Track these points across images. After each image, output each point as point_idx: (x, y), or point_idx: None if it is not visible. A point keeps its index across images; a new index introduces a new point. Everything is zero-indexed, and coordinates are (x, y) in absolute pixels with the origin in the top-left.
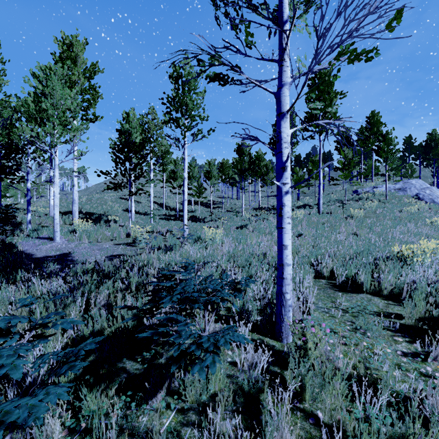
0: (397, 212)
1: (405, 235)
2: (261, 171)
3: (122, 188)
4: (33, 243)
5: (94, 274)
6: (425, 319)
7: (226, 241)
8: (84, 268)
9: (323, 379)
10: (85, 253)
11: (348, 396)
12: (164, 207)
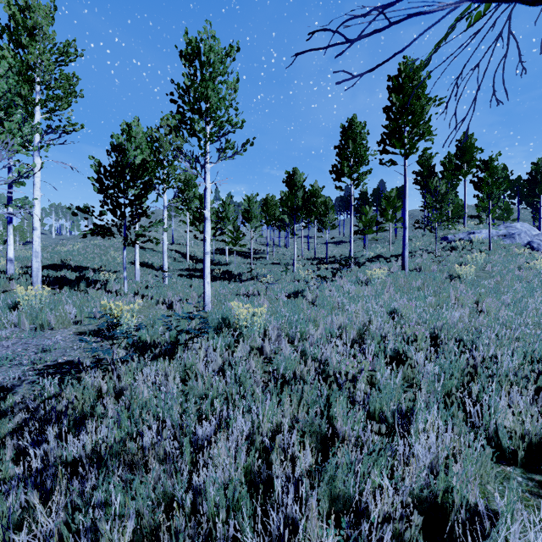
0: (516, 270)
1: None
2: (318, 210)
3: (109, 233)
4: None
5: None
6: None
7: (271, 327)
8: None
9: None
10: None
11: None
12: (188, 258)
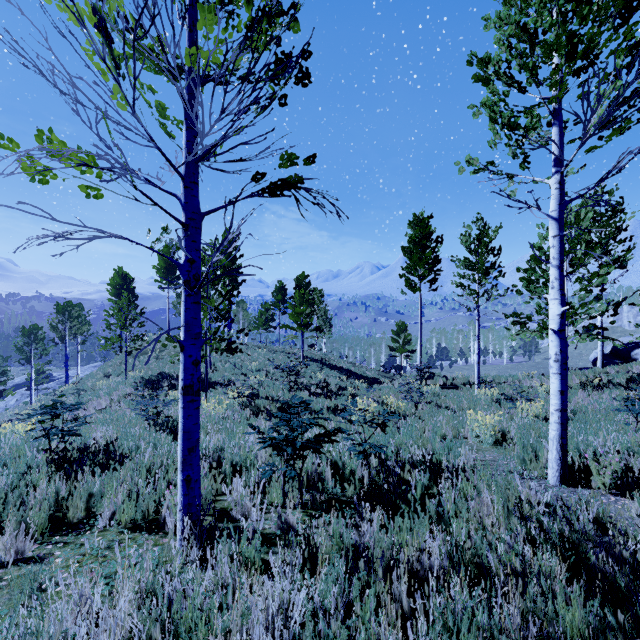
0: None
1: None
2: None
3: None
4: None
5: None
6: None
7: None
8: None
9: None
10: None
11: None
12: None
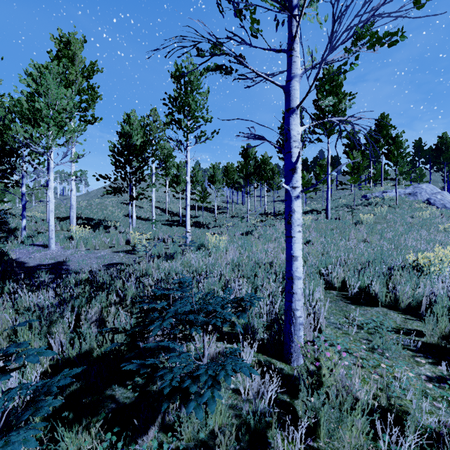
0: (408, 218)
1: (417, 242)
2: (267, 175)
3: (122, 192)
4: (27, 251)
5: (87, 285)
6: (449, 338)
7: (230, 249)
8: (77, 278)
9: (339, 410)
10: (81, 261)
11: (368, 432)
12: (167, 212)
